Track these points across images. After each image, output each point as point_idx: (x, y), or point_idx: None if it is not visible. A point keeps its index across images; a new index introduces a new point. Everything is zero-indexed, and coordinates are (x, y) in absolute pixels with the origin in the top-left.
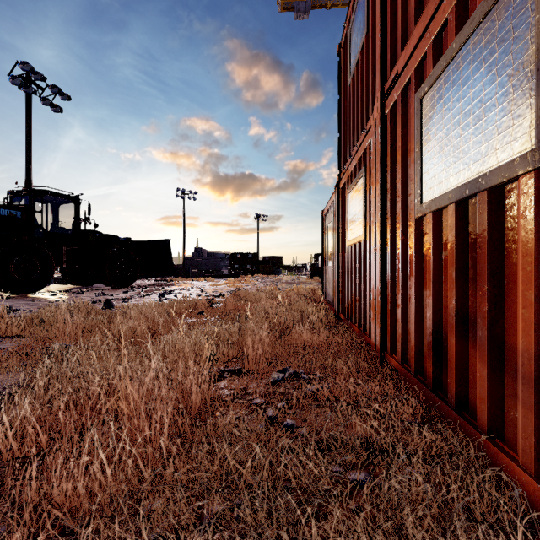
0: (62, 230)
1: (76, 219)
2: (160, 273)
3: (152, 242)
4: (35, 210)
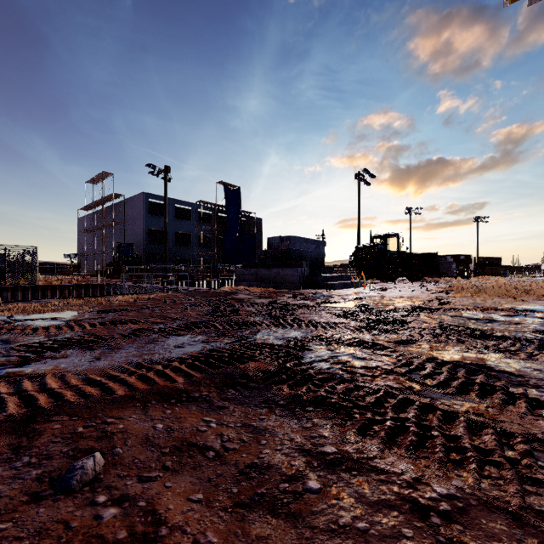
0: (390, 252)
1: (398, 246)
2: (433, 274)
3: (423, 254)
4: (387, 244)
